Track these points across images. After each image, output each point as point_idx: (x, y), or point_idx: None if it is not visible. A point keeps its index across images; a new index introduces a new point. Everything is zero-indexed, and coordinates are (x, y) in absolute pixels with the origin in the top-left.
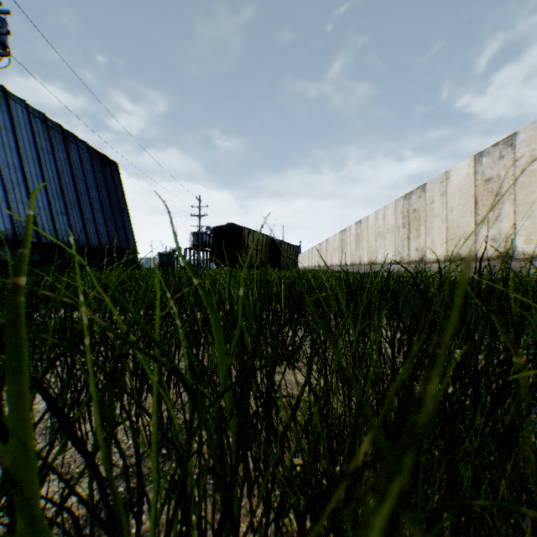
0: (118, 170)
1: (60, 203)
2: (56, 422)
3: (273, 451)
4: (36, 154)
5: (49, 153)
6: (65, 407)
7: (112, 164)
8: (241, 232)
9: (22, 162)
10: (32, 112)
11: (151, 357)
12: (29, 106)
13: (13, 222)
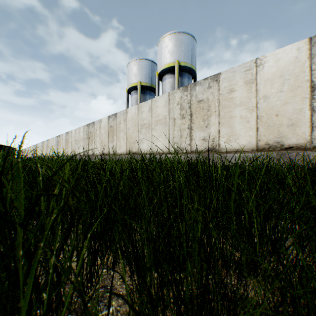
0: None
1: None
2: None
3: None
4: None
5: None
6: None
7: None
8: None
9: None
10: None
11: None
12: None
13: None
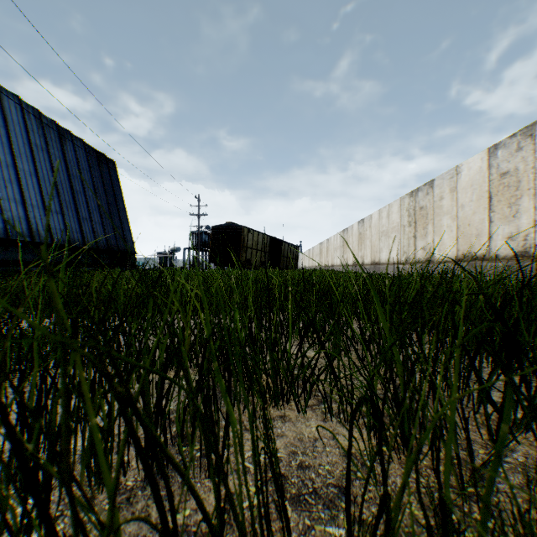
0: (116, 169)
1: (55, 201)
2: None
3: None
4: (30, 151)
5: (43, 150)
6: None
7: (110, 162)
8: (240, 231)
9: (14, 159)
10: (25, 107)
11: None
12: (23, 101)
13: (4, 221)
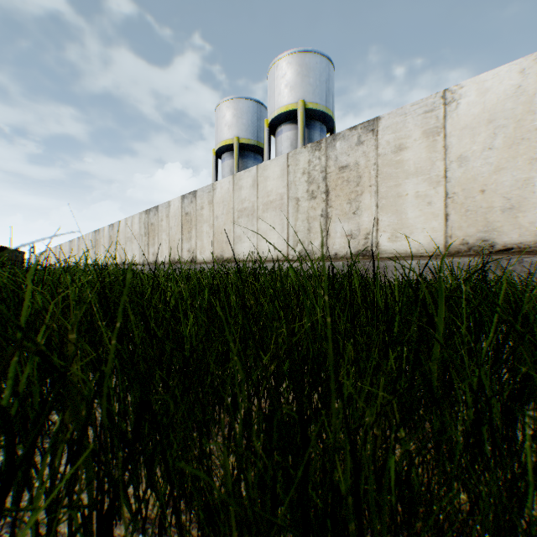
0: None
1: None
2: None
3: None
4: None
5: None
6: None
7: None
8: None
9: None
10: None
11: None
12: None
13: None
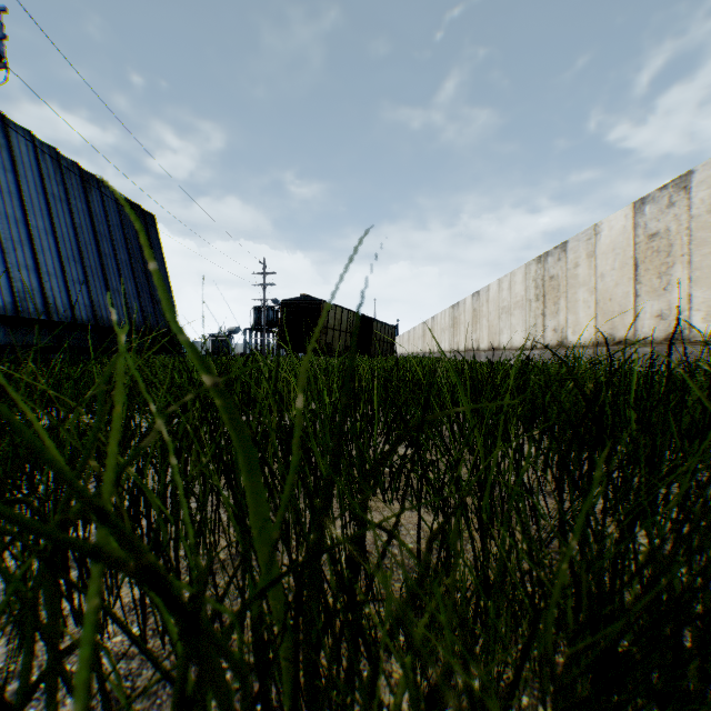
0: (155, 225)
1: (78, 268)
2: (17, 599)
3: (362, 651)
4: (45, 203)
5: (62, 201)
6: (28, 576)
7: (148, 216)
8: (319, 306)
9: (26, 213)
10: (39, 146)
11: (86, 553)
12: (36, 138)
13: (13, 294)
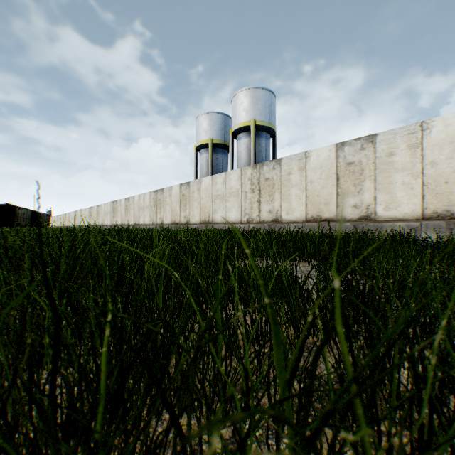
0: None
1: None
2: None
3: None
4: None
5: None
6: None
7: None
8: (15, 209)
9: None
10: None
11: None
12: None
13: None
